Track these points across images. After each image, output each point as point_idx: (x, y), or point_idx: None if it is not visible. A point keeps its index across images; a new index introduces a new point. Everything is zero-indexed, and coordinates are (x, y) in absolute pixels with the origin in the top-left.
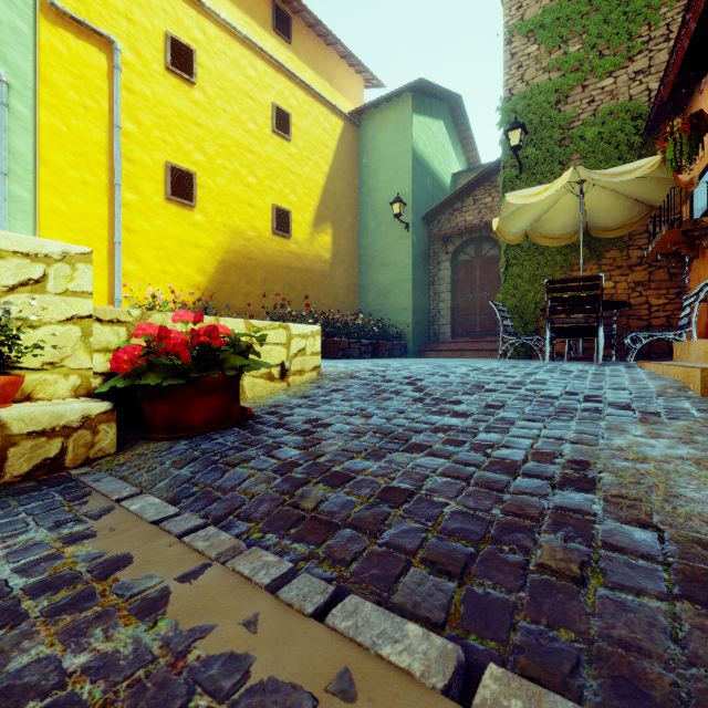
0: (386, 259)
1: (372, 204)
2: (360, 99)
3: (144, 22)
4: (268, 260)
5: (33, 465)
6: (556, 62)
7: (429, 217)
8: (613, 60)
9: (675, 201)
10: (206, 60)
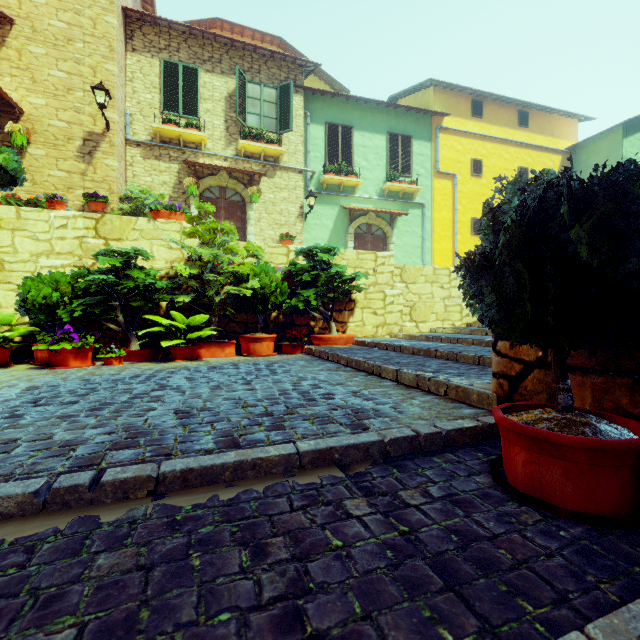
0: None
1: None
2: (574, 134)
3: (463, 159)
4: None
5: None
6: None
7: None
8: None
9: None
10: (486, 162)
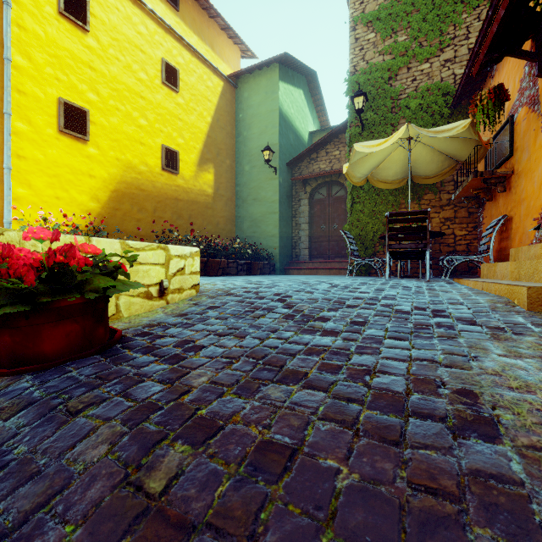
0: (258, 195)
1: (247, 151)
2: (237, 65)
3: None
4: (158, 192)
5: None
6: (389, 48)
7: (292, 164)
8: (429, 49)
9: (475, 157)
10: (99, 11)
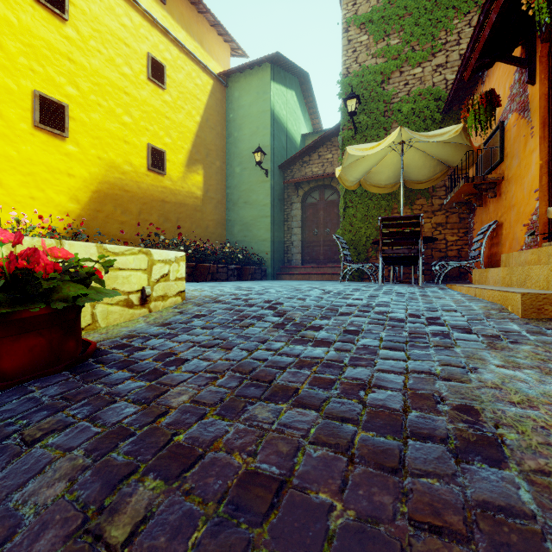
0: (249, 198)
1: (237, 152)
2: (227, 64)
3: None
4: (143, 193)
5: None
6: (382, 51)
7: (284, 166)
8: (422, 54)
9: (466, 163)
10: (79, 0)
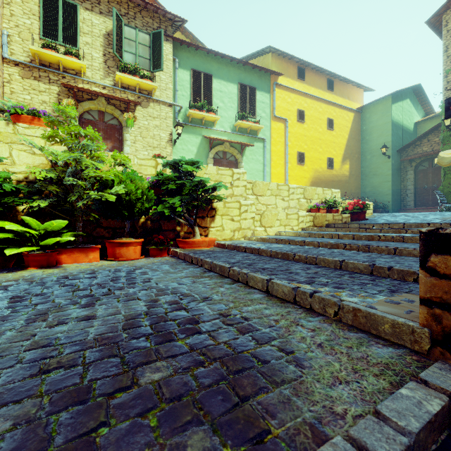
0: (376, 172)
1: (368, 147)
2: (361, 99)
3: (292, 109)
4: (325, 179)
5: (344, 221)
6: None
7: (401, 150)
8: None
9: None
10: (307, 112)
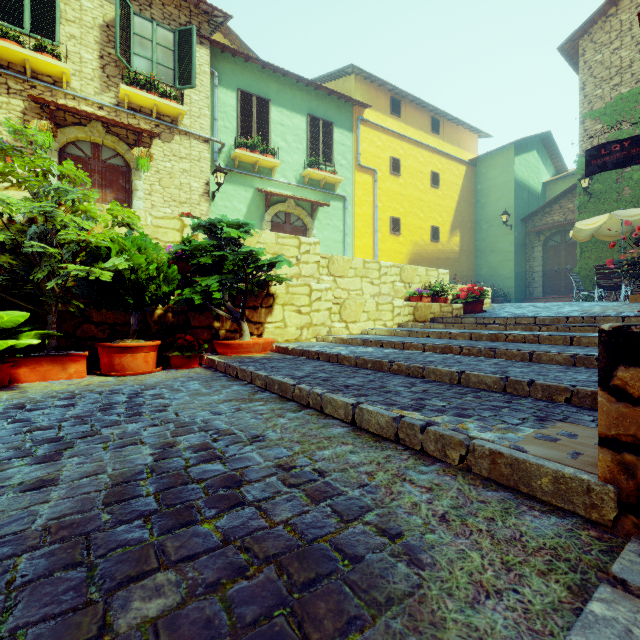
0: (495, 248)
1: (484, 214)
2: (475, 148)
3: (383, 156)
4: (428, 256)
5: (455, 314)
6: (614, 135)
7: (526, 218)
8: None
9: None
10: (404, 162)
